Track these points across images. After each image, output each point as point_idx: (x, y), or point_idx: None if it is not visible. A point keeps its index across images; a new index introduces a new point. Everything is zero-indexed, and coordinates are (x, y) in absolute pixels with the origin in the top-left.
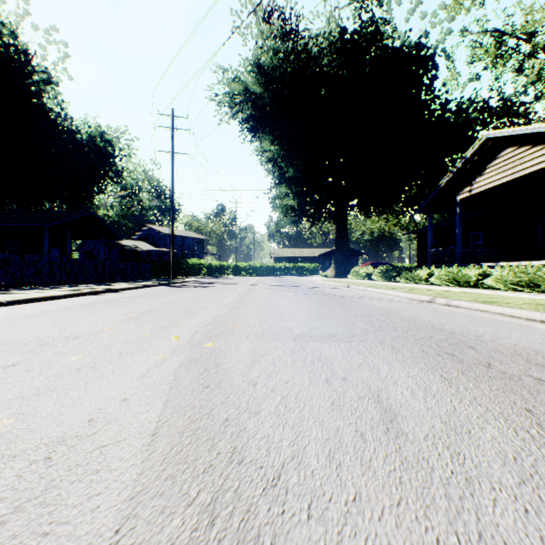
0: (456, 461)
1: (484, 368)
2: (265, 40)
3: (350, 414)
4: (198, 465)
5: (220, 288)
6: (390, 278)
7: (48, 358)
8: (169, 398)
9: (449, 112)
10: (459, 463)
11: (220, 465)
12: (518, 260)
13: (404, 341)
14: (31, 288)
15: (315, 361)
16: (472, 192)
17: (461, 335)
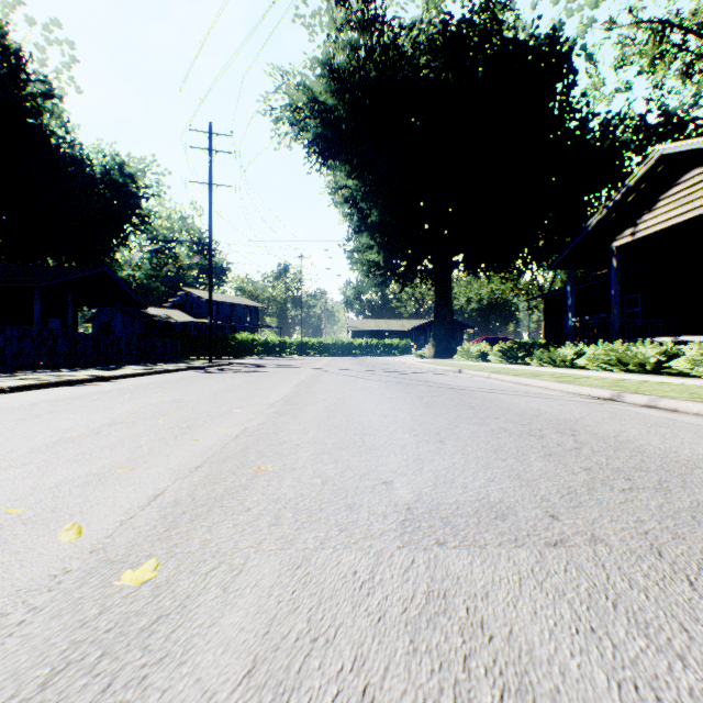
0: None
1: None
2: (339, 32)
3: None
4: None
5: (271, 374)
6: (516, 358)
7: None
8: None
9: (590, 133)
10: None
11: None
12: (695, 333)
13: None
14: None
15: None
16: (636, 235)
17: None
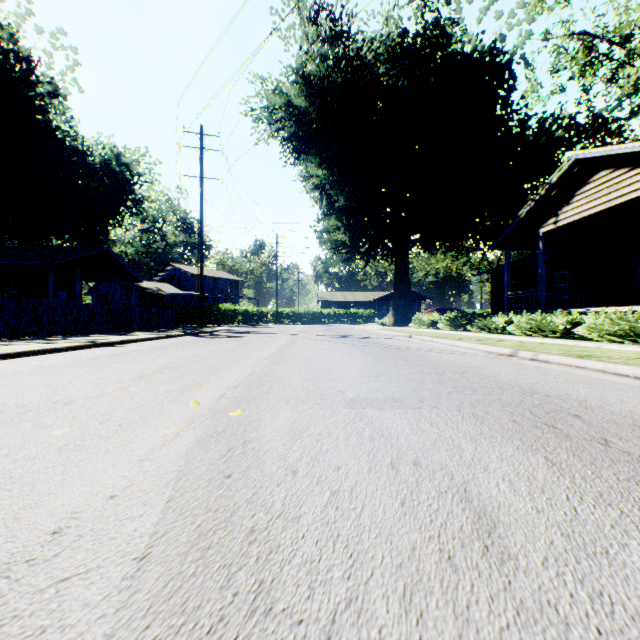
0: (600, 610)
1: (601, 446)
2: (311, 44)
3: (429, 521)
4: (202, 617)
5: (256, 338)
6: (460, 326)
7: (24, 433)
8: (173, 494)
9: (528, 130)
10: (606, 613)
11: (237, 617)
12: (611, 305)
13: (487, 408)
14: (29, 338)
15: (375, 436)
16: (557, 223)
17: (558, 399)
